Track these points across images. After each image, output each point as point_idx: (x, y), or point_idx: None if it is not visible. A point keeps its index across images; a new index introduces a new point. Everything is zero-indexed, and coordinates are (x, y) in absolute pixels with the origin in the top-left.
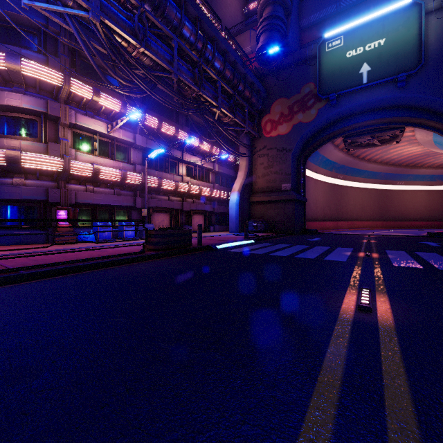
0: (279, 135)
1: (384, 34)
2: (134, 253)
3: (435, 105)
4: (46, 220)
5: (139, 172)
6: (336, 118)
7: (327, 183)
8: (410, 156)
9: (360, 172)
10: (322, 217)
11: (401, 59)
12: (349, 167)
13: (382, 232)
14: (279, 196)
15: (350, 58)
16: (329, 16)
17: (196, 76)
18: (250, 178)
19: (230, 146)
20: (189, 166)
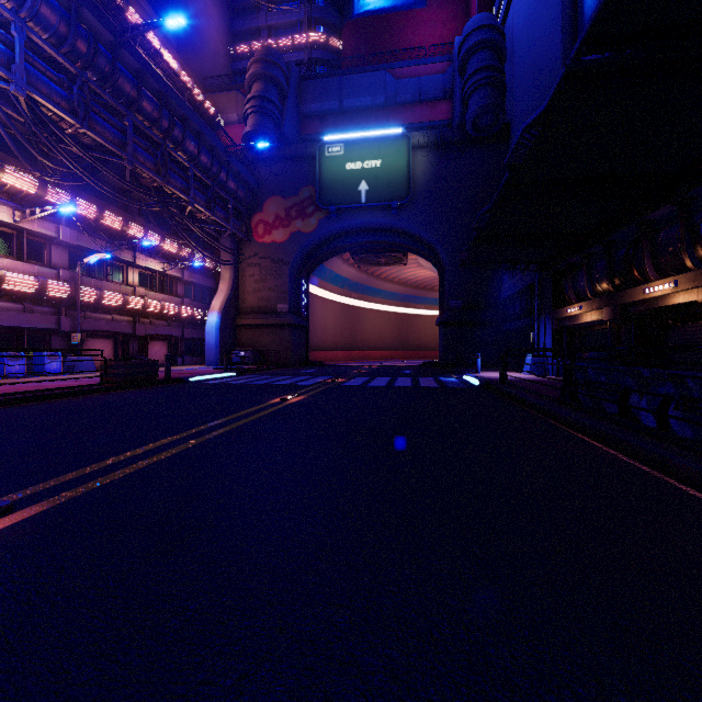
0: (274, 242)
1: (380, 156)
2: (92, 385)
3: (423, 237)
4: (3, 349)
5: (66, 281)
6: (338, 232)
7: (339, 303)
8: (425, 278)
9: (378, 292)
10: (332, 345)
11: (394, 187)
12: (364, 285)
13: (391, 363)
14: (274, 320)
15: (350, 171)
16: (332, 111)
17: (160, 163)
18: (236, 293)
19: (207, 245)
20: (144, 272)
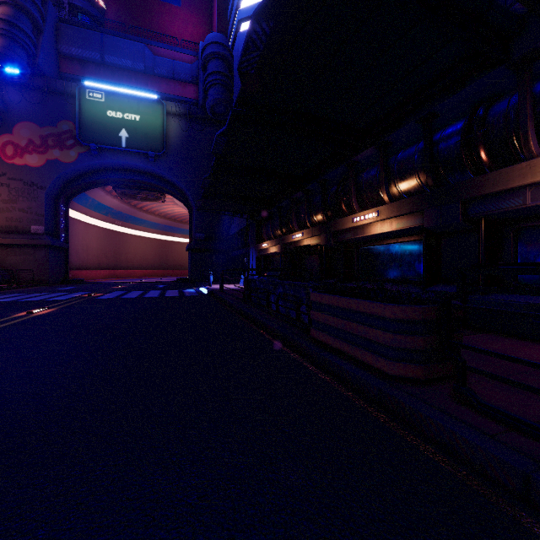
0: (27, 165)
1: (139, 112)
2: None
3: (176, 183)
4: None
5: None
6: (100, 167)
7: (103, 228)
8: (181, 213)
9: (141, 221)
10: (95, 265)
11: (152, 140)
12: (128, 215)
13: (151, 280)
14: (27, 240)
15: (111, 118)
16: (94, 61)
17: None
18: None
19: None
20: None
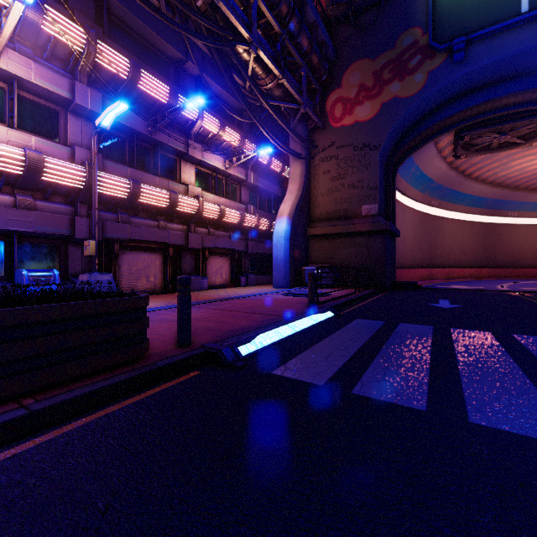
0: (357, 122)
1: None
2: None
3: None
4: None
5: (82, 163)
6: (457, 89)
7: (418, 212)
8: (536, 172)
9: (462, 197)
10: (411, 261)
11: None
12: (447, 189)
13: (515, 286)
14: (359, 226)
15: None
16: None
17: None
18: (307, 196)
19: (273, 148)
20: (202, 170)
